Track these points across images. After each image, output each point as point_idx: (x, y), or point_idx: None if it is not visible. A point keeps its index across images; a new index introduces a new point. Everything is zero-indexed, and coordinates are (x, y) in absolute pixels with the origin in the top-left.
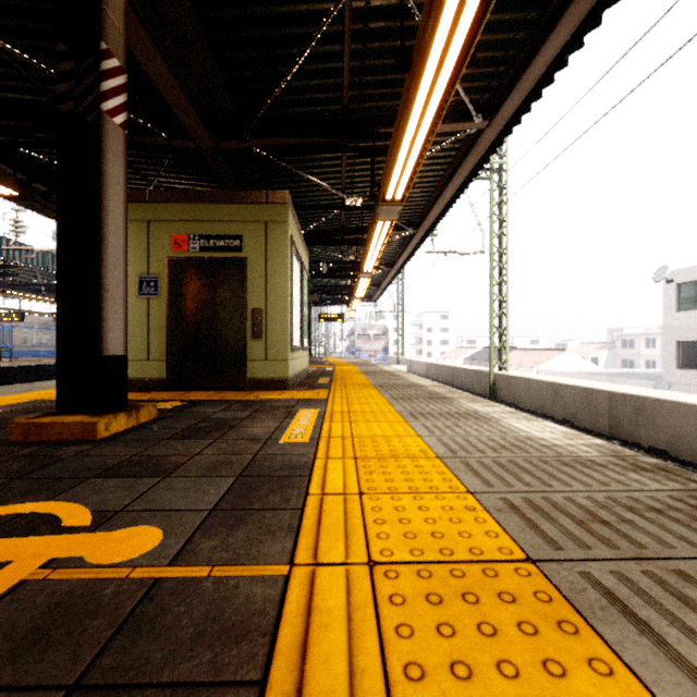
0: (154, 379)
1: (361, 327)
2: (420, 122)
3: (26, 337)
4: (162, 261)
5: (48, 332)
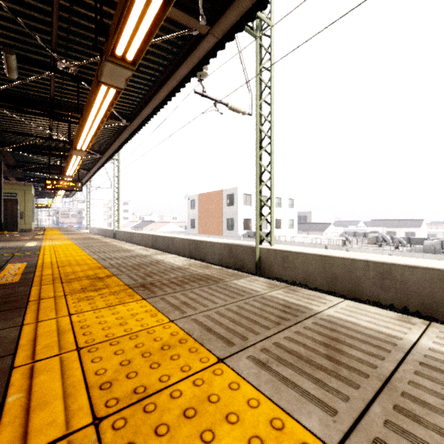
0: None
1: (63, 209)
2: None
3: None
4: None
5: None
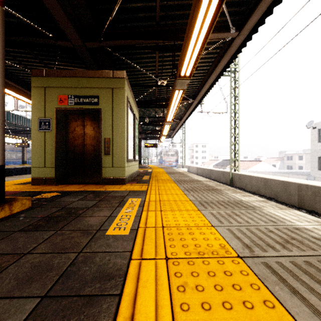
0: (48, 178)
1: (165, 150)
2: (205, 16)
3: None
4: (53, 110)
5: (14, 152)
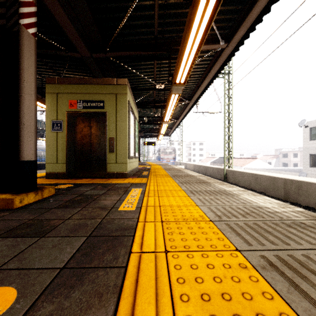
0: (59, 172)
1: (163, 148)
2: (195, 38)
3: None
4: (64, 113)
5: None
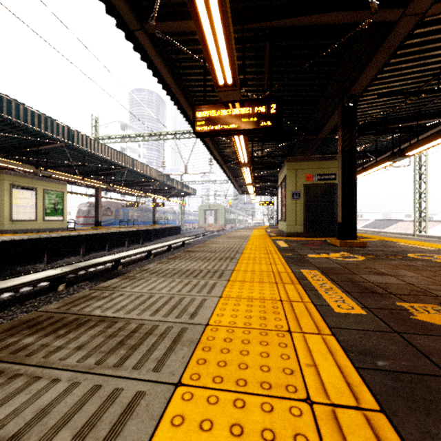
0: (298, 233)
1: None
2: None
3: (132, 214)
4: (301, 185)
5: (139, 212)
